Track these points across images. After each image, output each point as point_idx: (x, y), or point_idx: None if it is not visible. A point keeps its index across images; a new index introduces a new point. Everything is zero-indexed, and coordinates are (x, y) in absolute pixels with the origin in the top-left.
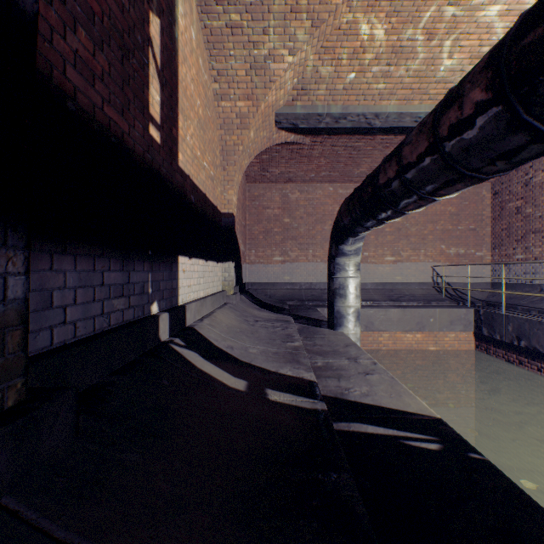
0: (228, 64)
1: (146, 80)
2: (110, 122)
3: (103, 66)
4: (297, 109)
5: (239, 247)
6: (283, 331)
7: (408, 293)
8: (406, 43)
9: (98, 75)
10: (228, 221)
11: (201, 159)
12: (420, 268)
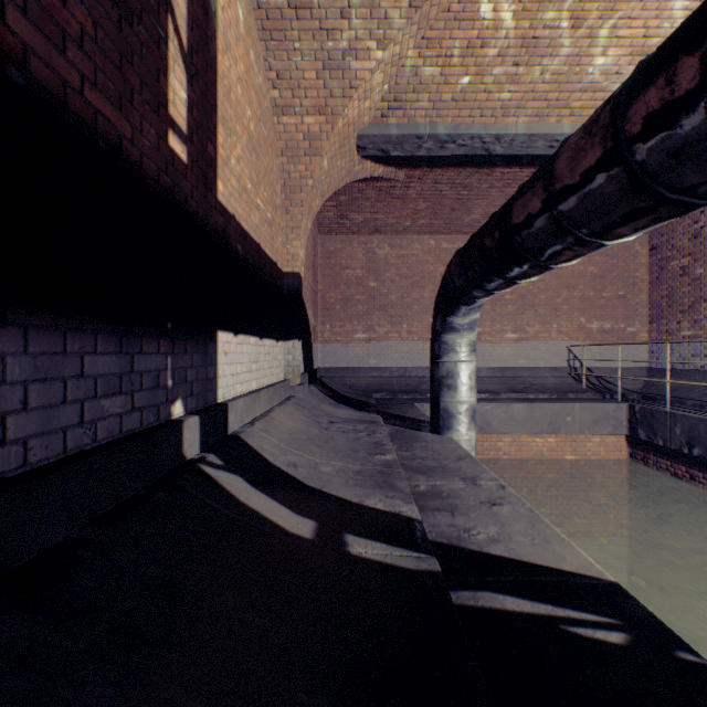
0: (291, 62)
1: (163, 63)
2: (97, 117)
3: (82, 24)
4: (388, 128)
5: (308, 321)
6: (369, 438)
7: (536, 382)
8: (542, 33)
9: (72, 35)
10: (292, 284)
11: (253, 194)
12: (551, 348)
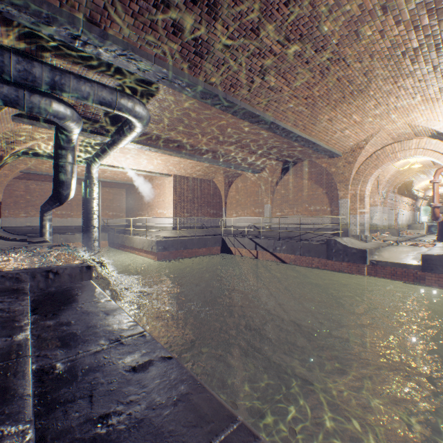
0: None
1: None
2: None
3: None
4: (30, 171)
5: None
6: (23, 237)
7: None
8: None
9: None
10: None
11: None
12: None
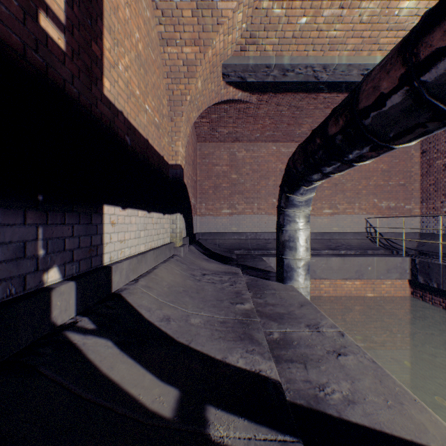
0: (172, 2)
1: None
2: None
3: None
4: (246, 59)
5: (189, 200)
6: (231, 288)
7: (344, 243)
8: None
9: None
10: (175, 172)
11: (142, 100)
12: (355, 219)
